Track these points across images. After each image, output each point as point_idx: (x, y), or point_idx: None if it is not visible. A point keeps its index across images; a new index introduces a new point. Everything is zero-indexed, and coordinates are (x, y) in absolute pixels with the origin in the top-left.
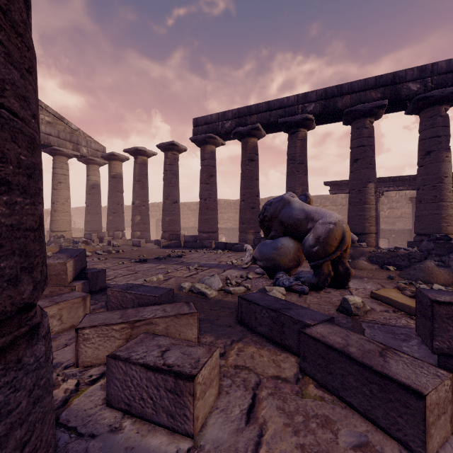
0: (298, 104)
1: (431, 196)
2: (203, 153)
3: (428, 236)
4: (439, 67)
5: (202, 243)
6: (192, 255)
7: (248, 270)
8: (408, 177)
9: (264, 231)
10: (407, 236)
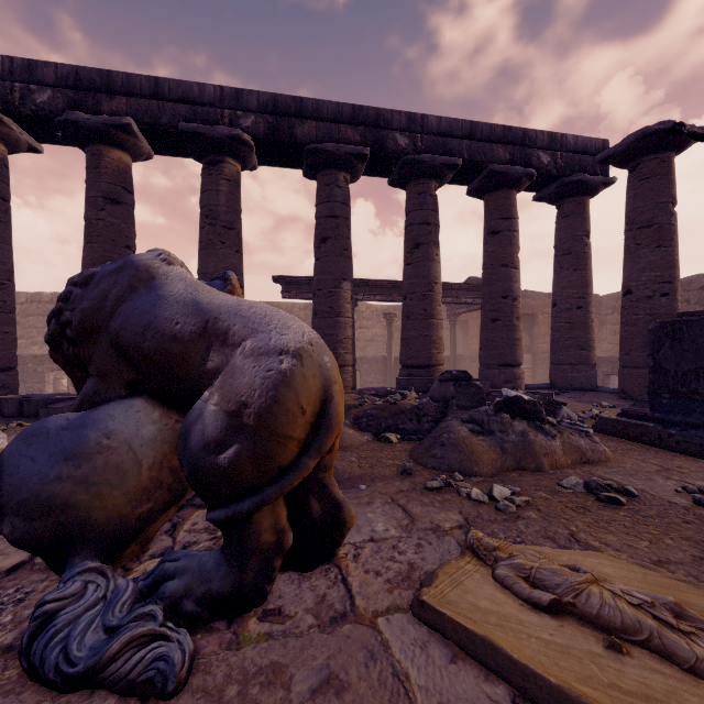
0: (223, 106)
1: (421, 309)
2: None
3: (418, 369)
4: (429, 123)
5: None
6: None
7: None
8: (386, 282)
9: (71, 377)
10: (381, 367)
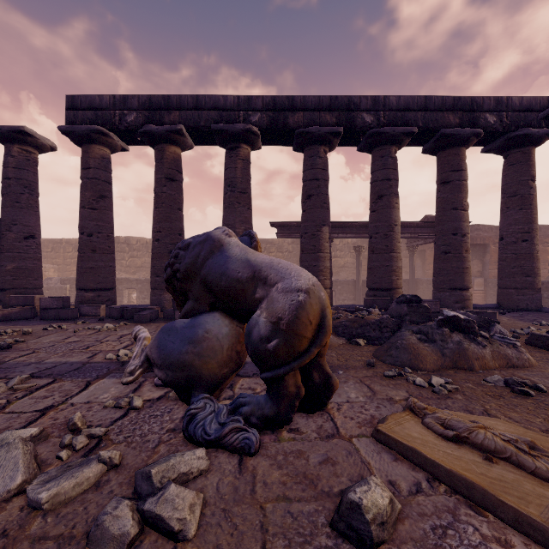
0: (239, 109)
1: (383, 246)
2: (86, 158)
3: (381, 291)
4: (390, 102)
5: (80, 309)
6: (42, 339)
7: (143, 376)
8: (356, 223)
9: (176, 299)
10: (351, 288)
